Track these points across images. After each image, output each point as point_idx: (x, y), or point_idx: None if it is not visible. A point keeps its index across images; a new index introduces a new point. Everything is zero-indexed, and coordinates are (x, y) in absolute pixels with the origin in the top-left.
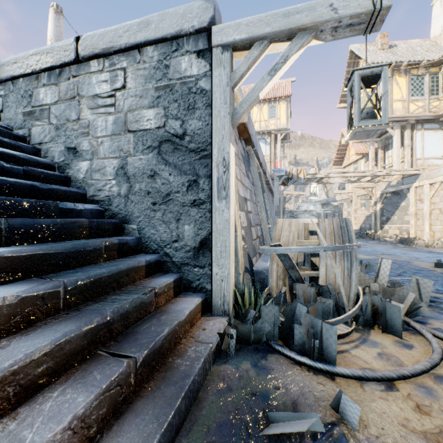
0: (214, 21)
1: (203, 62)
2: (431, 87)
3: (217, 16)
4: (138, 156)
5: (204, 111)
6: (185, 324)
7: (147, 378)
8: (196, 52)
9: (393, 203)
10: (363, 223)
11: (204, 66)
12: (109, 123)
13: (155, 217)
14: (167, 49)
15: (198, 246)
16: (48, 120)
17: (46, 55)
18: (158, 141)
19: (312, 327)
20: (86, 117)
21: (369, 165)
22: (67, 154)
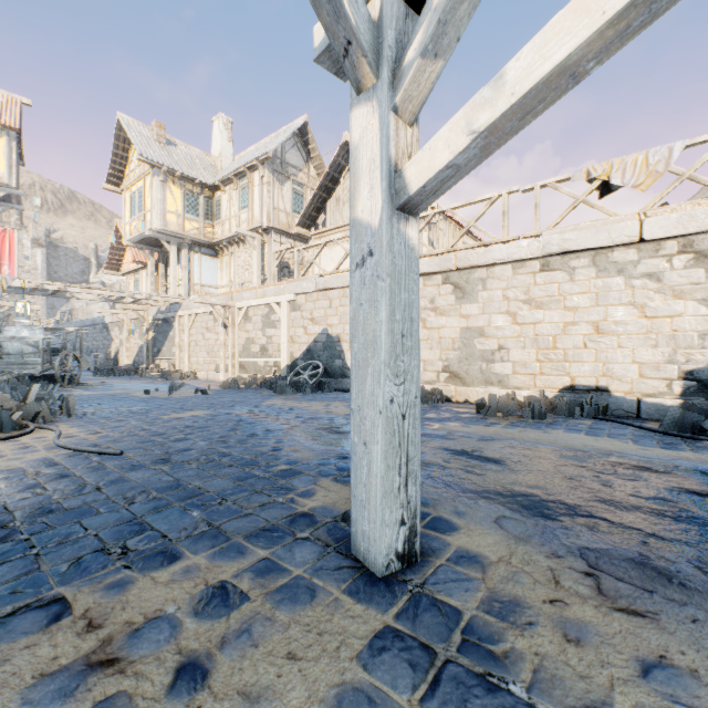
0: None
1: None
2: (207, 211)
3: None
4: None
5: None
6: None
7: None
8: None
9: (164, 332)
10: (137, 356)
11: None
12: None
13: None
14: None
15: None
16: None
17: None
18: None
19: None
20: None
21: (149, 280)
22: None
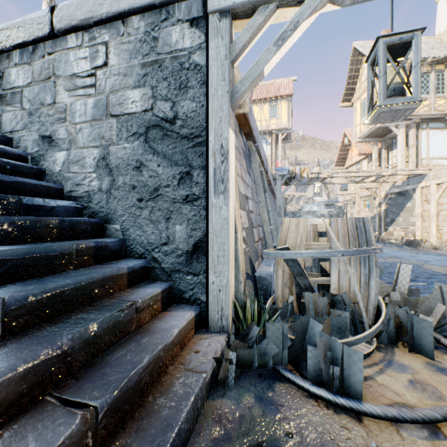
0: None
1: (198, 32)
2: (437, 85)
3: None
4: (122, 144)
5: (198, 90)
6: (173, 346)
7: (116, 431)
8: (189, 20)
9: (398, 204)
10: None
11: (198, 37)
12: (89, 107)
13: (141, 215)
14: (155, 18)
15: (191, 249)
16: (20, 105)
17: (17, 30)
18: (145, 127)
19: (330, 349)
20: (62, 100)
21: (372, 165)
22: (41, 144)
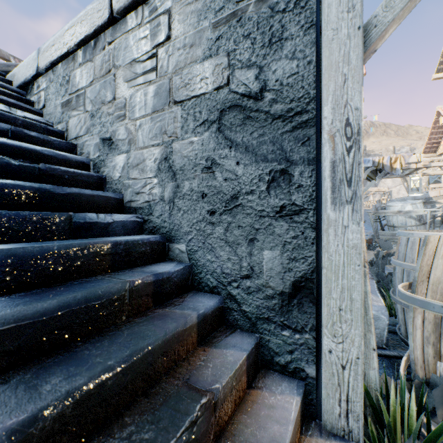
0: None
1: None
2: None
3: None
4: (188, 138)
5: (302, 38)
6: None
7: None
8: None
9: None
10: None
11: None
12: (149, 96)
13: (213, 233)
14: None
15: (289, 290)
16: (83, 108)
17: (80, 25)
18: (218, 110)
19: None
20: (122, 94)
21: None
22: (102, 148)
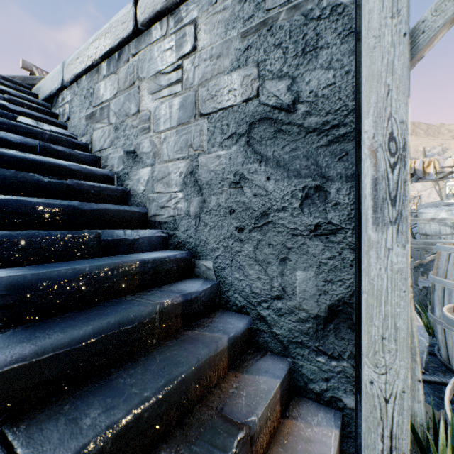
0: None
1: None
2: None
3: None
4: (215, 151)
5: (339, 47)
6: None
7: None
8: None
9: None
10: None
11: None
12: (174, 109)
13: (241, 251)
14: None
15: (324, 314)
16: (107, 120)
17: (105, 37)
18: (247, 123)
19: None
20: (146, 106)
21: None
22: (126, 160)
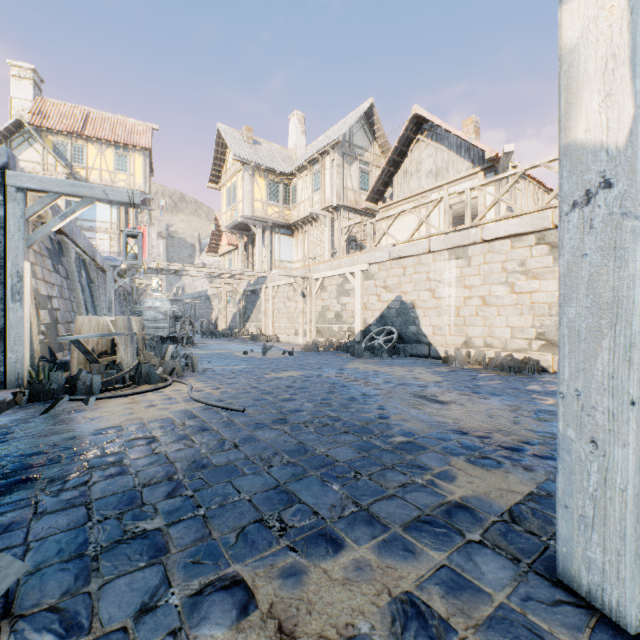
0: (8, 167)
1: None
2: (285, 196)
3: (11, 162)
4: None
5: None
6: None
7: None
8: None
9: (252, 302)
10: (231, 322)
11: None
12: None
13: None
14: None
15: None
16: None
17: None
18: None
19: (89, 380)
20: None
21: (239, 259)
22: None
